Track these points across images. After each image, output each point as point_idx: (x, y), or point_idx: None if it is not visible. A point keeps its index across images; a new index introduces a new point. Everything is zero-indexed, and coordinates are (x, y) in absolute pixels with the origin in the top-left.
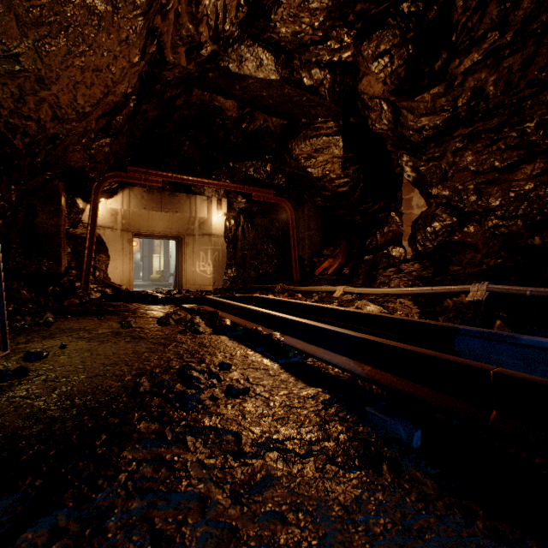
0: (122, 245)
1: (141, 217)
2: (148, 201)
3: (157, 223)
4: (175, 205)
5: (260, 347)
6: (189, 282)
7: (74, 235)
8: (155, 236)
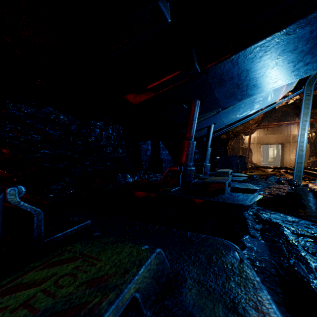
0: (256, 149)
1: (264, 138)
2: (267, 131)
3: (270, 139)
4: (279, 131)
5: (292, 174)
6: (287, 163)
7: (242, 148)
8: (270, 144)
